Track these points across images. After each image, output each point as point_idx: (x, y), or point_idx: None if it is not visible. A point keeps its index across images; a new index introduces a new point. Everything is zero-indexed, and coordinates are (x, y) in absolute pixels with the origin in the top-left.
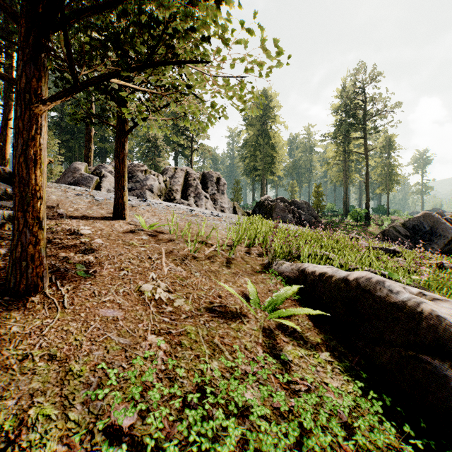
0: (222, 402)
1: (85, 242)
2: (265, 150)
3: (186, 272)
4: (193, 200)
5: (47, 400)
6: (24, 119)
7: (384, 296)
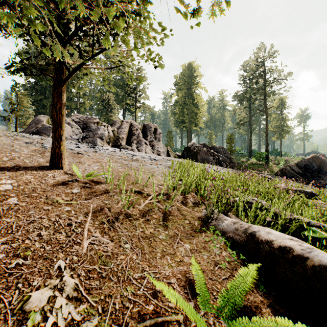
0: None
1: None
2: (190, 108)
3: (112, 245)
4: (135, 146)
5: None
6: None
7: None
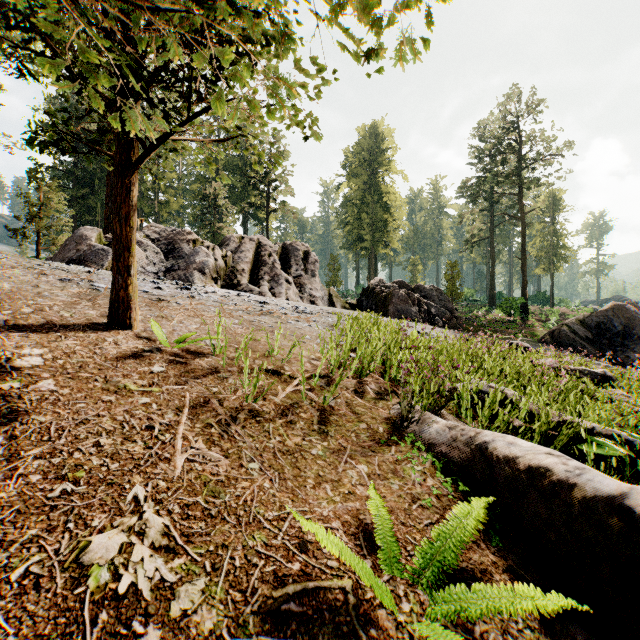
0: None
1: (9, 392)
2: (374, 212)
3: (227, 464)
4: (267, 286)
5: None
6: None
7: None
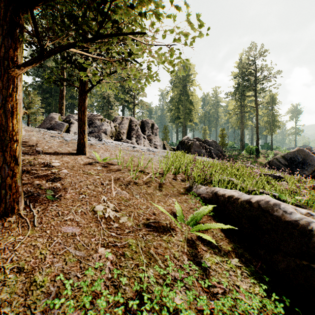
0: (156, 308)
1: (55, 172)
2: (185, 105)
3: (129, 195)
4: (135, 140)
5: (12, 310)
6: (4, 80)
7: (280, 215)
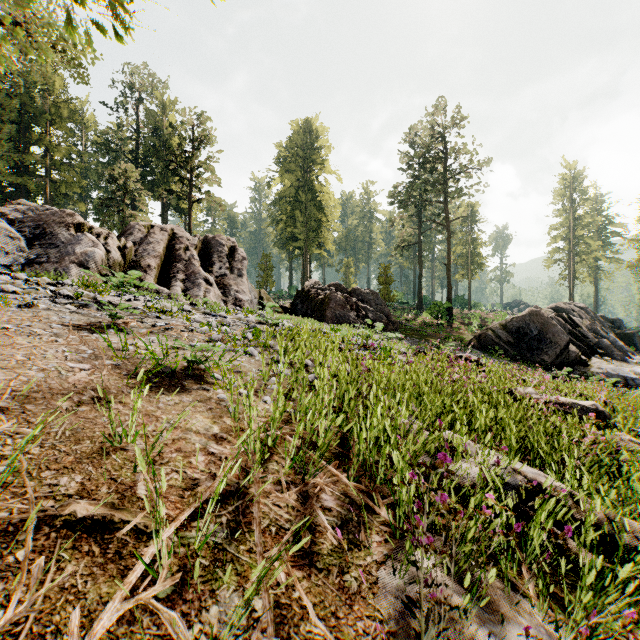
0: None
1: None
2: (308, 211)
3: None
4: (180, 287)
5: None
6: None
7: None
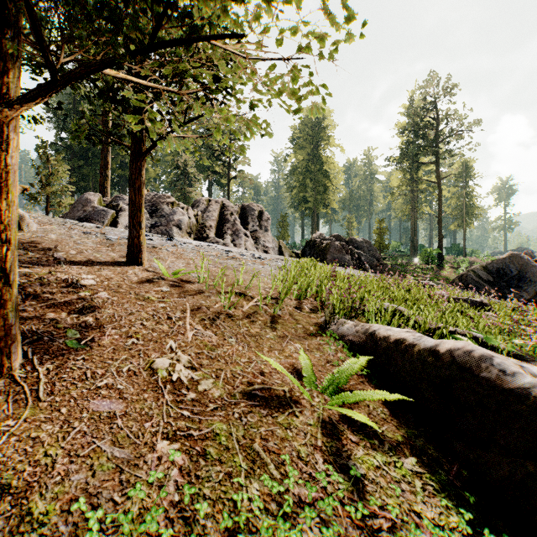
0: None
1: (85, 297)
2: (316, 178)
3: (217, 338)
4: (230, 239)
5: None
6: None
7: (493, 378)
